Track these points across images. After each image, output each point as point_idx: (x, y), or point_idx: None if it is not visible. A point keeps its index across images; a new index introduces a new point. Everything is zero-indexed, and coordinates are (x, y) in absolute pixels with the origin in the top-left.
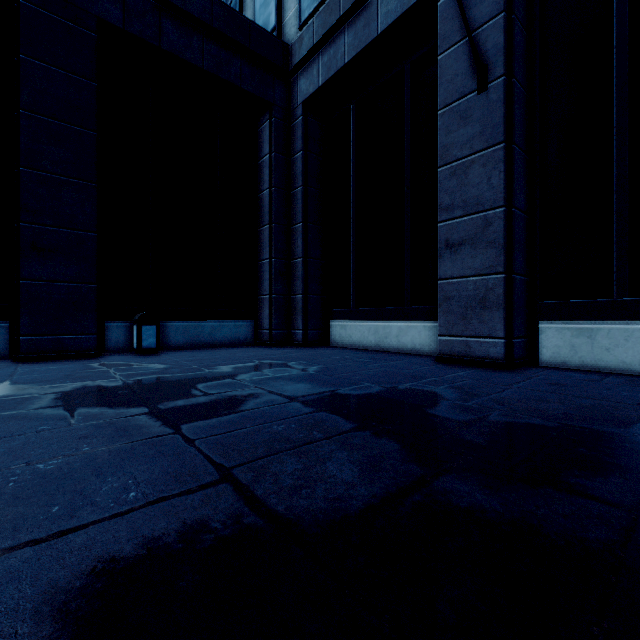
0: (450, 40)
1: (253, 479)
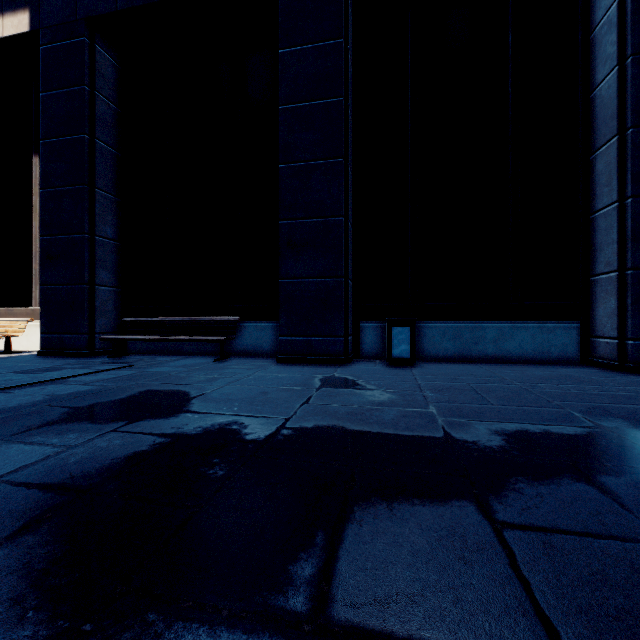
0: None
1: None
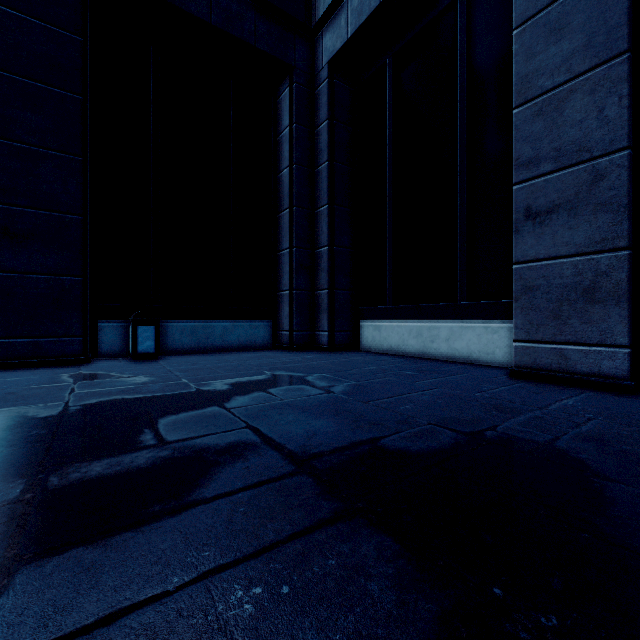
0: None
1: None
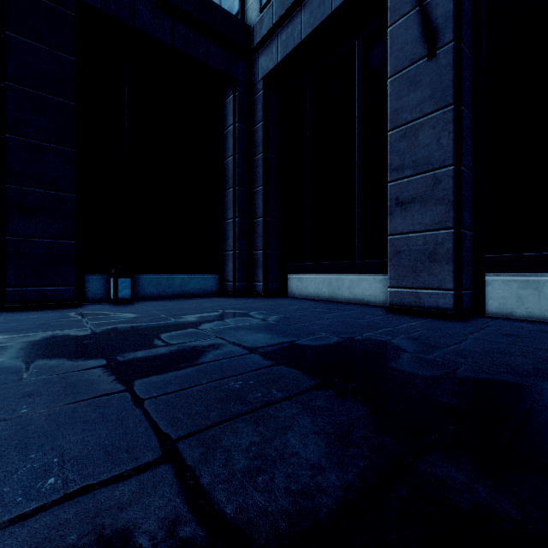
0: (400, 11)
1: (200, 458)
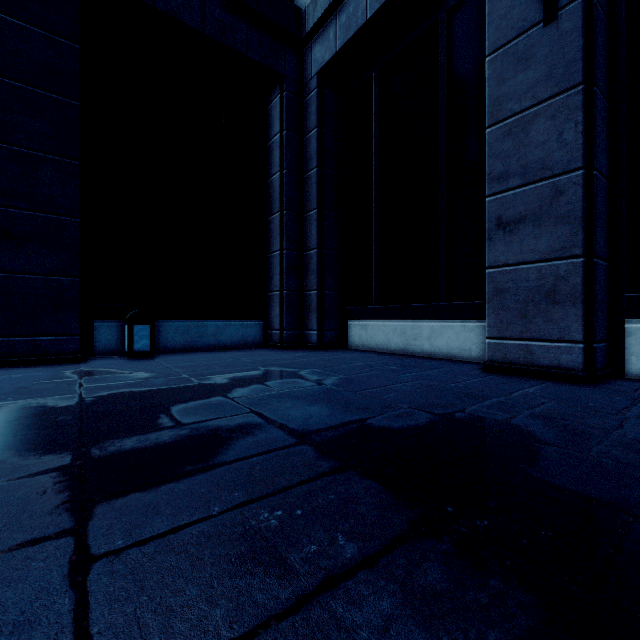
0: None
1: None
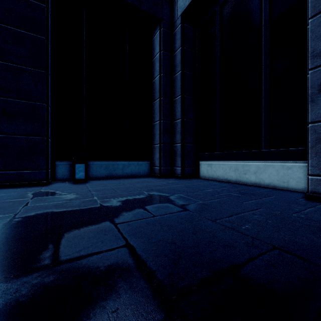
0: None
1: None
